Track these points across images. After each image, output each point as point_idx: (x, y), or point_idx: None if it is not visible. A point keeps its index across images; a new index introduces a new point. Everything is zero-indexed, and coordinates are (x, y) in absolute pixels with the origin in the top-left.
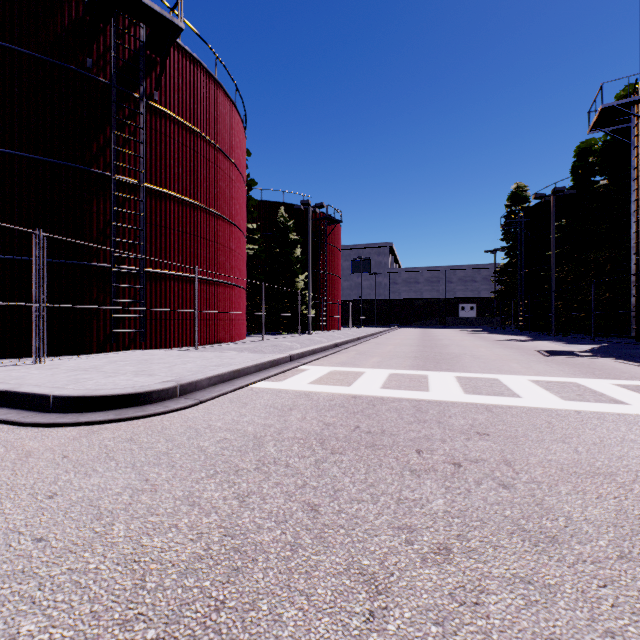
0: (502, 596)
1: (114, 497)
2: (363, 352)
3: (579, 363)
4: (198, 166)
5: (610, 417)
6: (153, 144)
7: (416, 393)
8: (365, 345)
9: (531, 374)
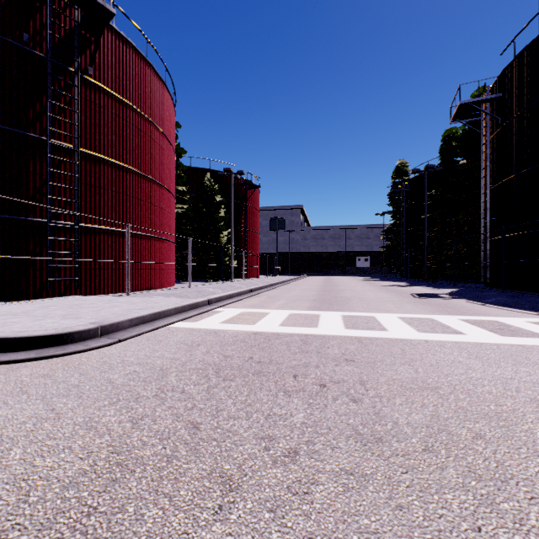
0: (328, 486)
1: (18, 426)
2: (273, 296)
3: (439, 303)
4: (130, 135)
5: (449, 344)
6: (88, 113)
7: (307, 329)
8: (276, 290)
9: (401, 312)
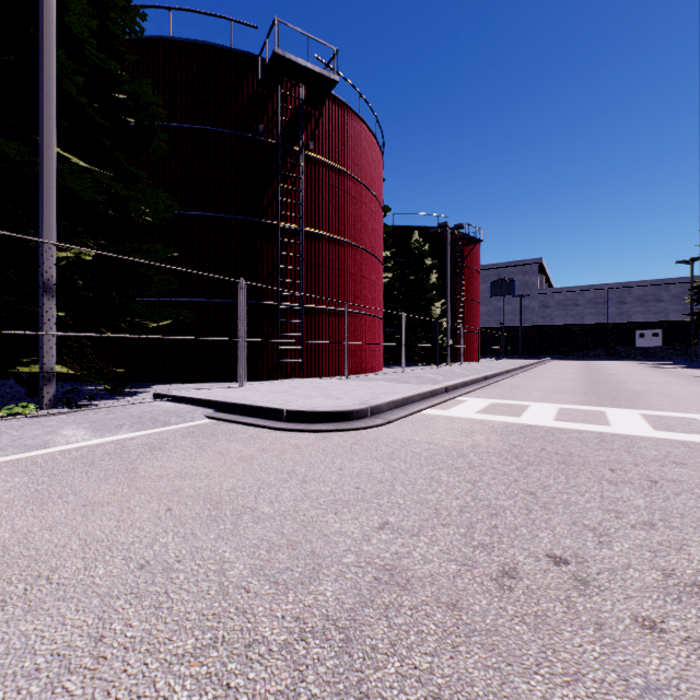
0: None
1: (381, 473)
2: (518, 386)
3: None
4: (345, 204)
5: None
6: (309, 190)
7: (595, 426)
8: (517, 379)
9: None
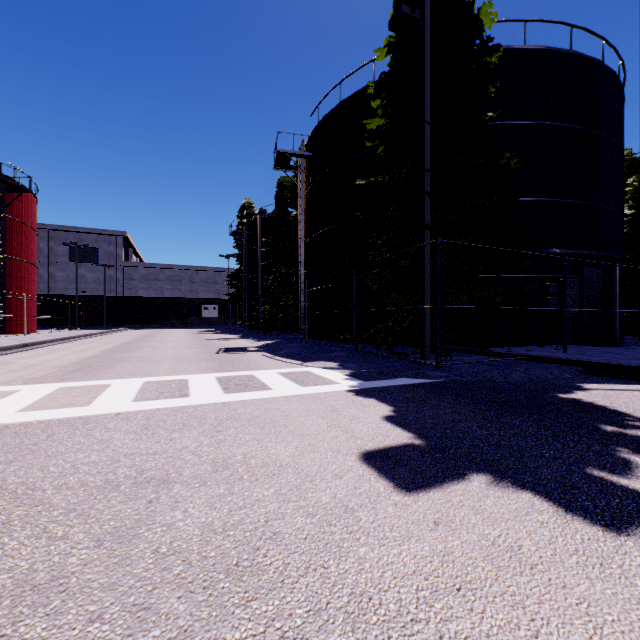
0: None
1: None
2: None
3: (230, 358)
4: None
5: (141, 415)
6: None
7: None
8: (23, 354)
9: (162, 374)
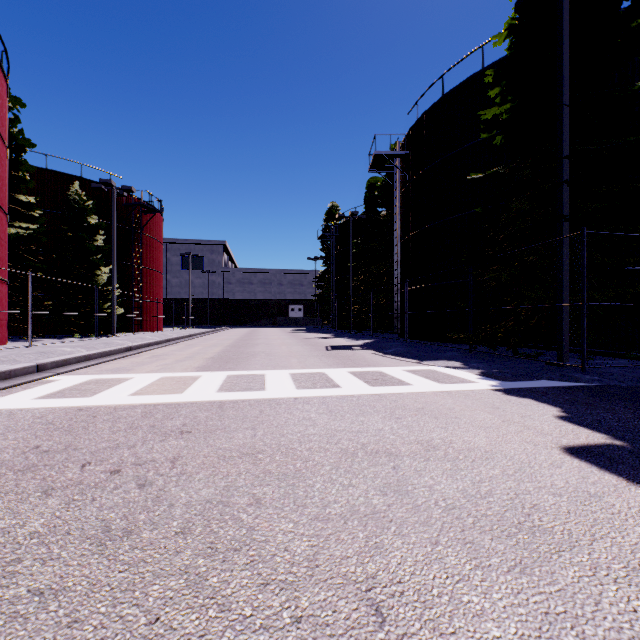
0: None
1: None
2: (159, 355)
3: (344, 356)
4: None
5: (315, 400)
6: None
7: (165, 397)
8: (171, 347)
9: (298, 368)
